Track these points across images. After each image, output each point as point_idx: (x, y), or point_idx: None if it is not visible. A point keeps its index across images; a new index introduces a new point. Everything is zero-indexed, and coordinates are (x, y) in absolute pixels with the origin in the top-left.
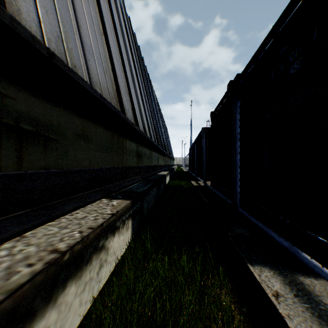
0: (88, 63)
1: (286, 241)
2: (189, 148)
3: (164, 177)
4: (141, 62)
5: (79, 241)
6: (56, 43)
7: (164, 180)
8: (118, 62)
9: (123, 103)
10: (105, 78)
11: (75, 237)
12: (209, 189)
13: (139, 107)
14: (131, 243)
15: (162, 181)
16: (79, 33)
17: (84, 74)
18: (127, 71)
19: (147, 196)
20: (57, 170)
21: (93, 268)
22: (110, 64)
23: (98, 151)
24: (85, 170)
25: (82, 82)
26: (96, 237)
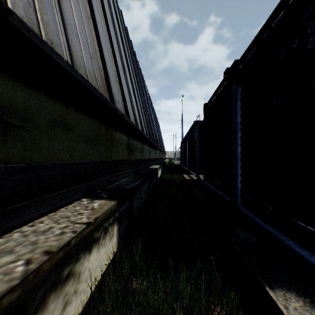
0: (71, 43)
1: (313, 255)
2: (181, 142)
3: (156, 170)
4: (133, 56)
5: (16, 285)
6: (25, 10)
7: (156, 173)
8: (107, 51)
9: (113, 92)
10: (92, 64)
11: (13, 275)
12: (203, 183)
13: (130, 99)
14: (117, 254)
15: (154, 175)
16: (60, 9)
17: (65, 54)
18: (118, 62)
19: (137, 193)
20: (22, 164)
21: (50, 314)
22: (99, 50)
23: (82, 142)
24: (64, 165)
25: (56, 57)
26: (56, 265)
